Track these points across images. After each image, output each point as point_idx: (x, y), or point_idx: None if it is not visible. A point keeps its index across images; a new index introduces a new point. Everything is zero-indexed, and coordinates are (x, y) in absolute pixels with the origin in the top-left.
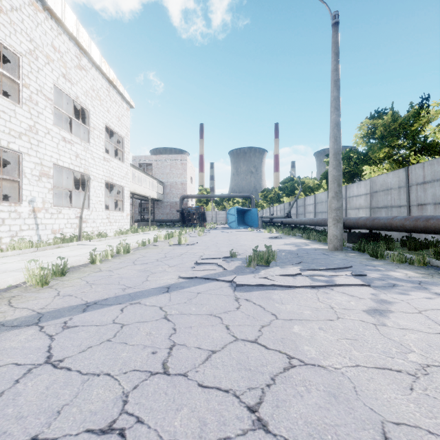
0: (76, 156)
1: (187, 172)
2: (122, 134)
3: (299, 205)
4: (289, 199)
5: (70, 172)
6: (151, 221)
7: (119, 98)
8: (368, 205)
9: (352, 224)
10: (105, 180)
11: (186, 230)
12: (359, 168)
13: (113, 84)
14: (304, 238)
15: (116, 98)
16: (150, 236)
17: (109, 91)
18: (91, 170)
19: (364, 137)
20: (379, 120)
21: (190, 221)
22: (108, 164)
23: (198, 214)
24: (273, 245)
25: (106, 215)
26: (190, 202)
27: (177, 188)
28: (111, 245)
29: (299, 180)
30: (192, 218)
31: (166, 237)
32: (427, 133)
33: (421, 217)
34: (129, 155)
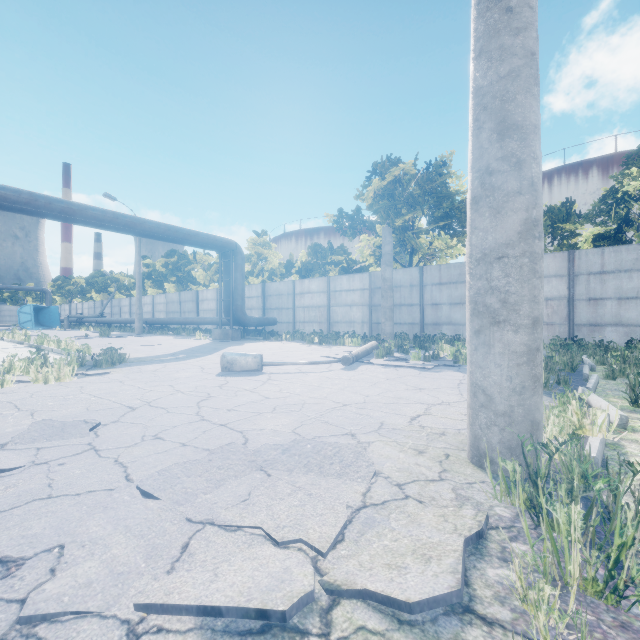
0: None
1: None
2: None
3: (114, 305)
4: (99, 295)
5: None
6: None
7: None
8: (165, 310)
9: (151, 322)
10: None
11: None
12: None
13: None
14: (122, 331)
15: None
16: None
17: None
18: None
19: (164, 266)
20: (171, 259)
21: None
22: None
23: None
24: None
25: None
26: None
27: None
28: None
29: (113, 276)
30: None
31: None
32: (193, 274)
33: (172, 318)
34: None
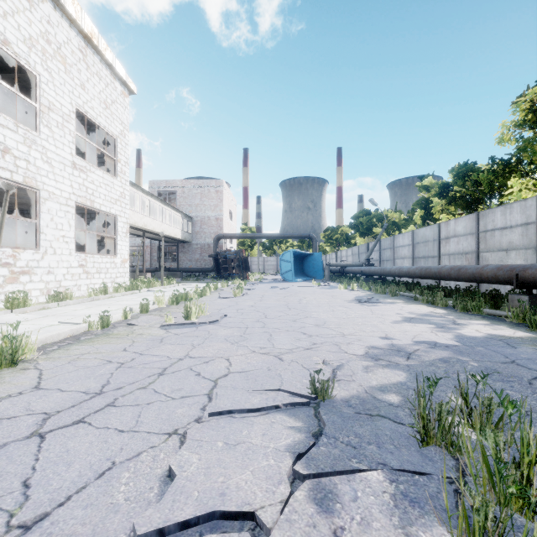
0: (4, 150)
1: (224, 203)
2: (112, 131)
3: (384, 248)
4: (363, 239)
5: (16, 189)
6: (174, 271)
7: (108, 72)
8: (530, 244)
9: None
10: (76, 202)
11: (217, 285)
12: (481, 190)
13: (92, 44)
14: (422, 301)
15: (100, 70)
16: (153, 296)
17: (85, 55)
18: (42, 180)
19: (521, 125)
20: None
21: (228, 271)
22: (82, 176)
23: (238, 260)
24: (383, 322)
25: (79, 261)
26: (228, 244)
27: (210, 224)
28: (41, 322)
29: (379, 213)
30: (230, 266)
31: (173, 301)
32: None
33: None
34: (127, 167)
